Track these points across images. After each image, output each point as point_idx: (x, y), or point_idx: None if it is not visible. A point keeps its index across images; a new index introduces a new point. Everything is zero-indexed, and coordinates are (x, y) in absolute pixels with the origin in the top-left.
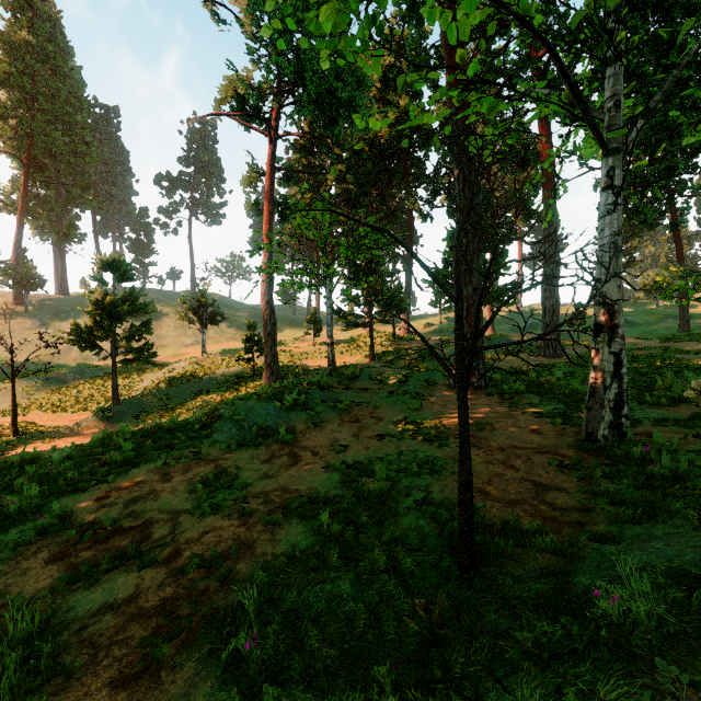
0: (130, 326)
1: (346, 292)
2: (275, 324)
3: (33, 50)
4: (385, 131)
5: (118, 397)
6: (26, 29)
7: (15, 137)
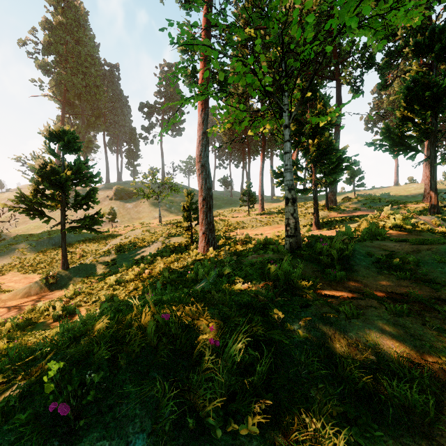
0: (76, 195)
1: (313, 121)
2: (211, 189)
3: (65, 28)
4: (319, 4)
5: (67, 262)
6: (61, 15)
7: (55, 85)
